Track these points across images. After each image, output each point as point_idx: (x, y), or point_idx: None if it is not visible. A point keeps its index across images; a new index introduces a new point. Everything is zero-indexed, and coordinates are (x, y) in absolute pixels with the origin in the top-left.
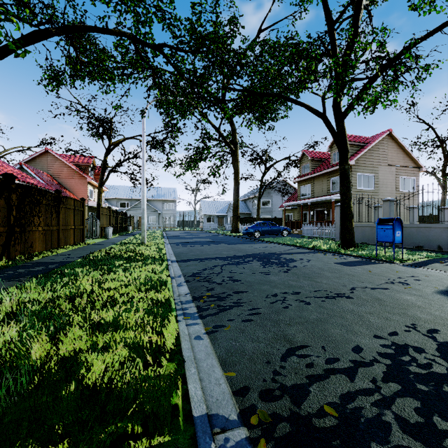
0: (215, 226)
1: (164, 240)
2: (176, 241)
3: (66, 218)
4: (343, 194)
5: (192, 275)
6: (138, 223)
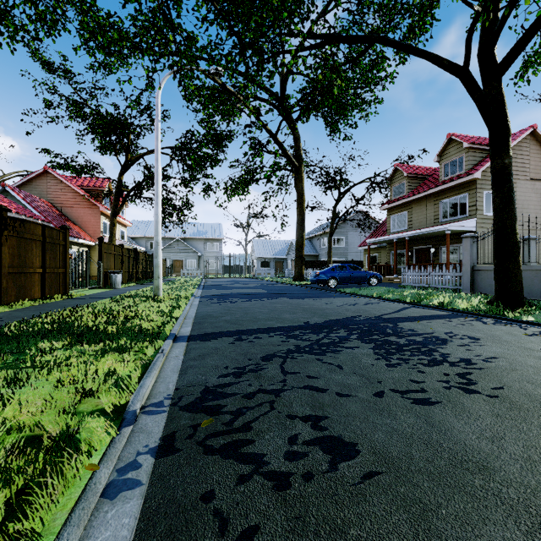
0: (272, 272)
1: (195, 291)
2: (212, 293)
3: (23, 254)
4: (500, 211)
5: (196, 401)
6: (173, 268)
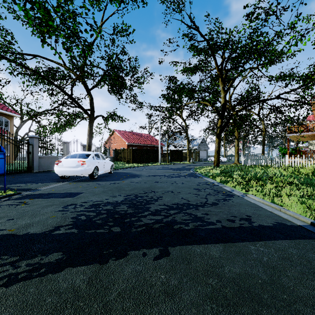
0: None
1: None
2: None
3: None
4: None
5: (232, 195)
6: None
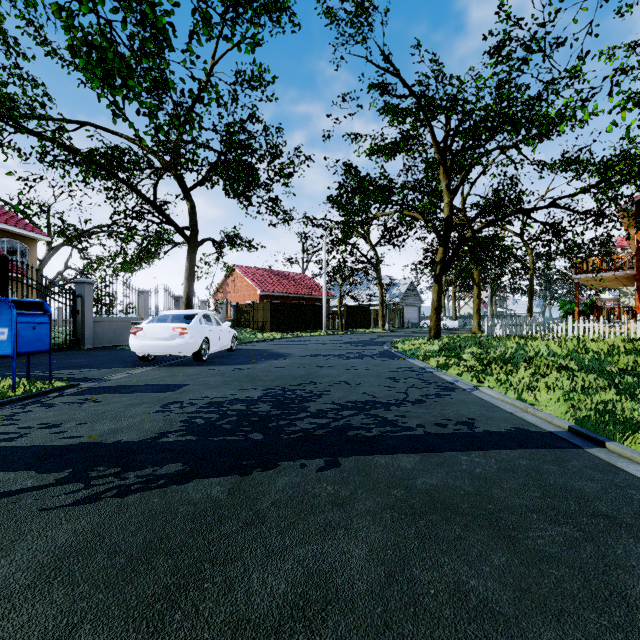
0: None
1: None
2: None
3: None
4: None
5: (453, 388)
6: None
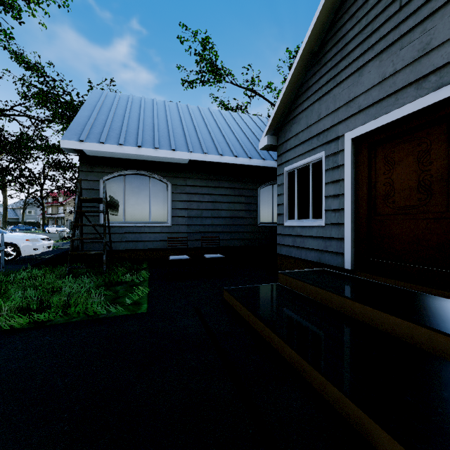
0: None
1: None
2: None
3: None
4: (43, 218)
5: None
6: None
